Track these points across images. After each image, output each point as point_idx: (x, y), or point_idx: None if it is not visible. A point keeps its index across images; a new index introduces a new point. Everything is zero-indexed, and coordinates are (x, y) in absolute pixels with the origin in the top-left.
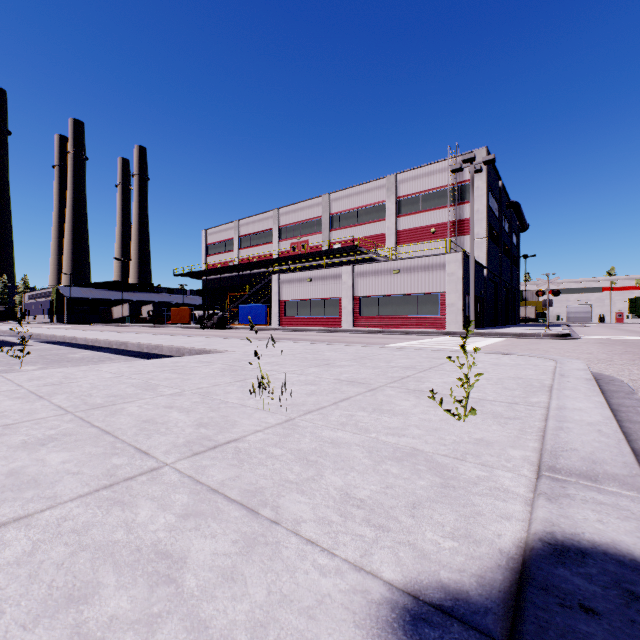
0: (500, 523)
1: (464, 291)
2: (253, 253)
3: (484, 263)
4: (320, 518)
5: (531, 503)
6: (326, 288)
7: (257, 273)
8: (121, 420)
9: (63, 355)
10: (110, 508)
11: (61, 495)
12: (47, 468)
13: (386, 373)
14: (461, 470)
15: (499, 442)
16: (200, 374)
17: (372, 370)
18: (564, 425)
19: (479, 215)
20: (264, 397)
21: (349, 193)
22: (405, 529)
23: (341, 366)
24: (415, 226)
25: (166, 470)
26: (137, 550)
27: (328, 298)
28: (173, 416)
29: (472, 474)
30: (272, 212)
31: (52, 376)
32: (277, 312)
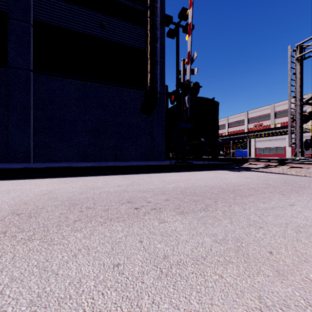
0: None
1: None
2: (234, 129)
3: None
4: None
5: None
6: (277, 143)
7: (236, 137)
8: None
9: None
10: None
11: None
12: None
13: None
14: None
15: None
16: None
17: None
18: None
19: None
20: None
21: (285, 103)
22: None
23: None
24: None
25: None
26: None
27: (278, 147)
28: None
29: None
30: (244, 113)
31: None
32: (253, 152)
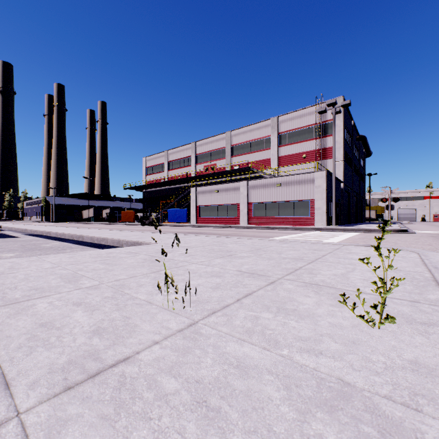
0: None
1: (327, 199)
2: (178, 173)
3: (341, 179)
4: None
5: None
6: (228, 197)
7: (180, 187)
8: (19, 323)
9: (38, 245)
10: None
11: None
12: None
13: (280, 264)
14: None
15: None
16: (124, 265)
17: (268, 261)
18: None
19: (337, 145)
20: (172, 291)
21: (245, 130)
22: None
23: (241, 257)
24: (291, 153)
25: (7, 430)
26: None
27: (230, 204)
28: (75, 317)
29: None
30: (191, 144)
31: (1, 266)
32: (194, 214)
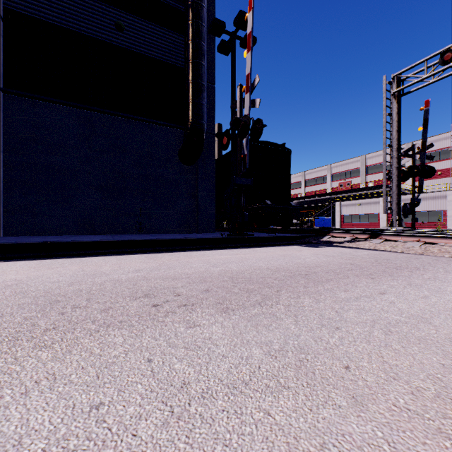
0: None
1: None
2: (314, 189)
3: None
4: None
5: None
6: (369, 208)
7: (316, 199)
8: None
9: None
10: None
11: None
12: None
13: None
14: None
15: None
16: None
17: None
18: None
19: None
20: None
21: (379, 154)
22: None
23: None
24: None
25: None
26: None
27: (371, 213)
28: None
29: None
30: (326, 166)
31: None
32: (339, 221)
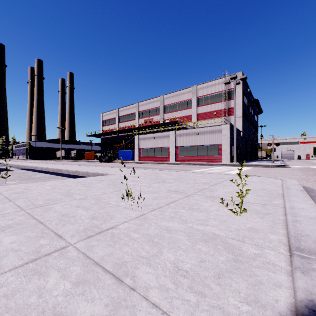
0: (275, 290)
1: (231, 143)
2: (125, 125)
3: (241, 129)
4: (161, 285)
5: (291, 274)
6: (162, 142)
7: (127, 135)
8: (50, 214)
9: (30, 176)
10: (31, 277)
11: (4, 267)
12: (1, 247)
13: (194, 186)
14: (243, 249)
15: (262, 229)
16: (96, 187)
17: (186, 185)
18: (297, 219)
19: (238, 105)
20: (129, 200)
21: (173, 95)
22: (215, 295)
23: (170, 182)
24: (206, 111)
25: (70, 248)
26: (42, 312)
27: (163, 147)
28: (79, 212)
29: (250, 252)
30: (135, 104)
31: (19, 188)
32: (137, 154)
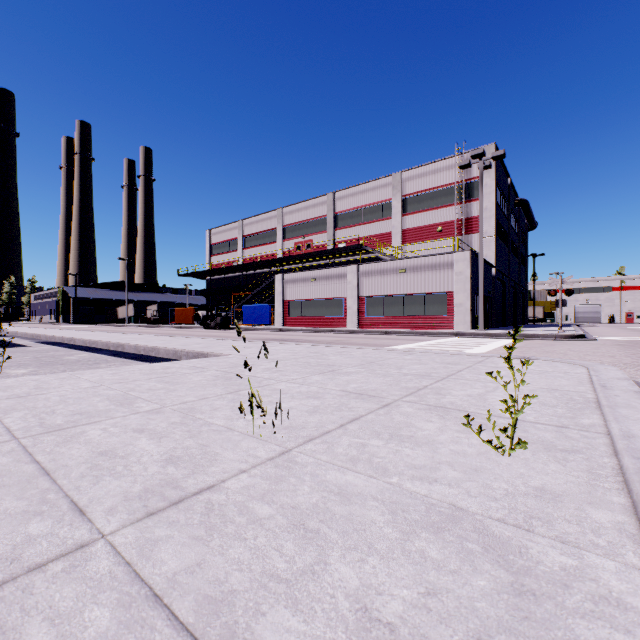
0: None
1: (473, 291)
2: (257, 253)
3: (492, 262)
4: None
5: None
6: (331, 288)
7: (261, 273)
8: (72, 451)
9: (59, 357)
10: None
11: None
12: None
13: (399, 383)
14: (534, 553)
15: (569, 494)
16: (189, 383)
17: (383, 378)
18: None
19: (487, 213)
20: (257, 416)
21: (354, 191)
22: None
23: (348, 373)
24: (421, 225)
25: (97, 549)
26: None
27: (333, 298)
28: (140, 445)
29: (553, 562)
30: (276, 211)
31: (23, 385)
32: (281, 312)
